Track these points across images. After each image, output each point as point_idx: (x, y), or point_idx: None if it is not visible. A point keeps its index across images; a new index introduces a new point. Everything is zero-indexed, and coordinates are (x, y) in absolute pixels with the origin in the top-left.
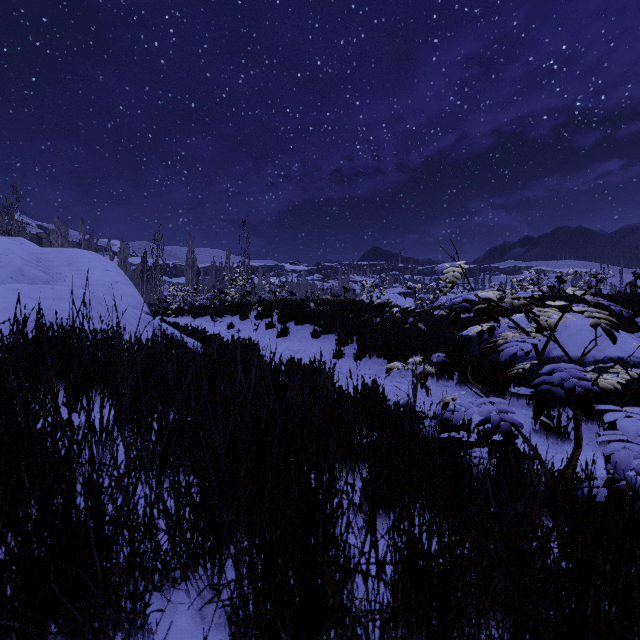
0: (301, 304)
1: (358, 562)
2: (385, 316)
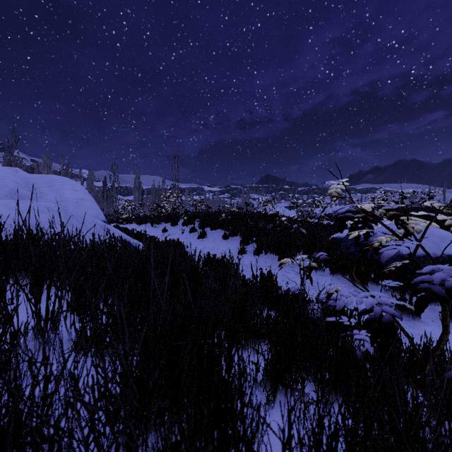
0: (215, 214)
1: None
2: (276, 223)
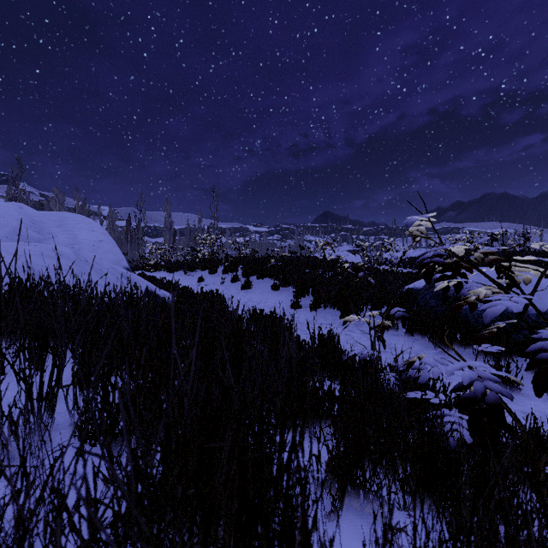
0: (262, 260)
1: None
2: (337, 271)
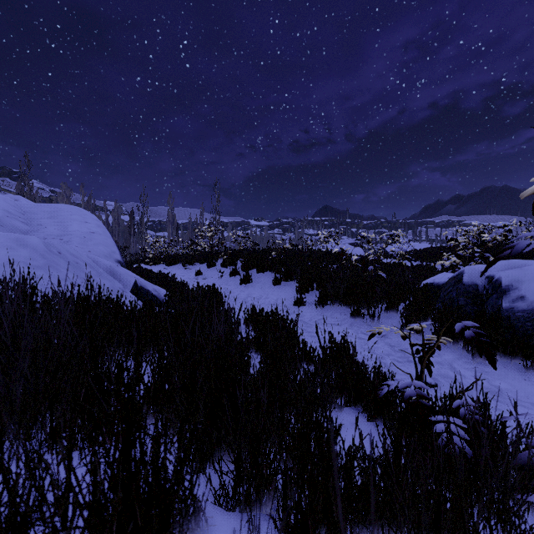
0: (263, 253)
1: None
2: (342, 264)
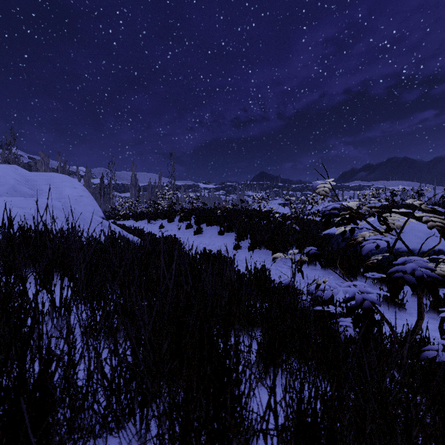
0: (211, 211)
1: (260, 428)
2: (270, 220)
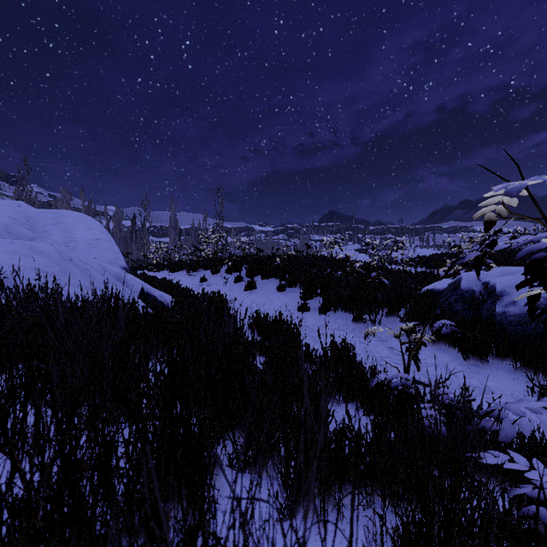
0: (267, 259)
1: None
2: (346, 270)
